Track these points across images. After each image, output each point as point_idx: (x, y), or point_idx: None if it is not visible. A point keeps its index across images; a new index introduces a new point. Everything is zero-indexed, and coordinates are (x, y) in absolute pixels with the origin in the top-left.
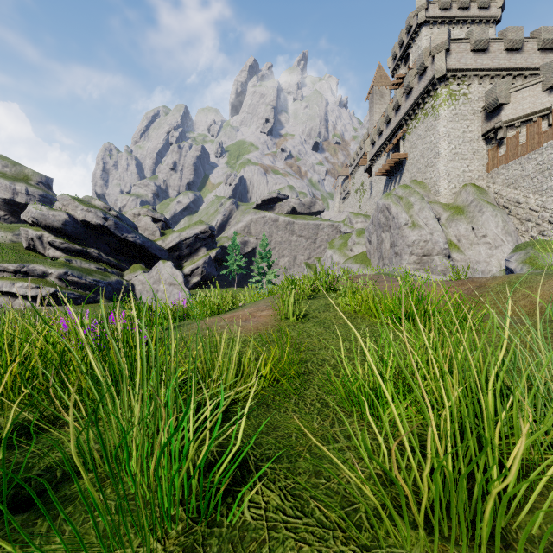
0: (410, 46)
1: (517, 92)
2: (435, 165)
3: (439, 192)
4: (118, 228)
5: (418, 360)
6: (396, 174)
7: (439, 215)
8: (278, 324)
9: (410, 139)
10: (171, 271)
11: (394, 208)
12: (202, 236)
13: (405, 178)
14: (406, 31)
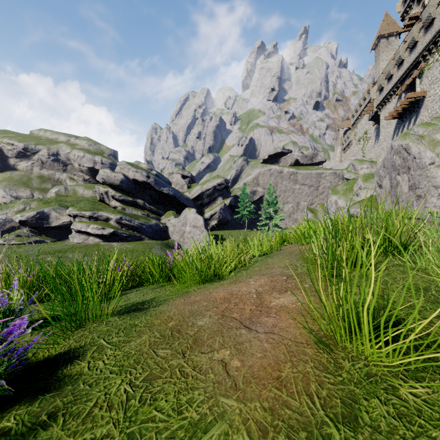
0: None
1: None
2: None
3: None
4: (157, 184)
5: None
6: (410, 115)
7: None
8: (334, 361)
9: (430, 75)
10: (194, 216)
11: (414, 148)
12: (219, 187)
13: (423, 117)
14: None
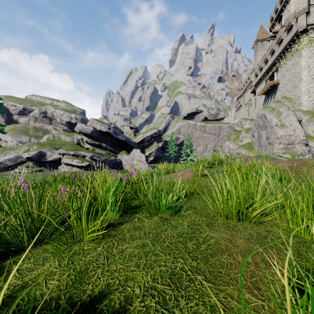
0: (283, 11)
1: None
2: (299, 86)
3: (301, 103)
4: (115, 133)
5: (235, 184)
6: (271, 93)
7: (301, 118)
8: (194, 178)
9: (281, 71)
10: (139, 154)
11: (268, 116)
12: (154, 135)
13: (278, 95)
14: (279, 2)
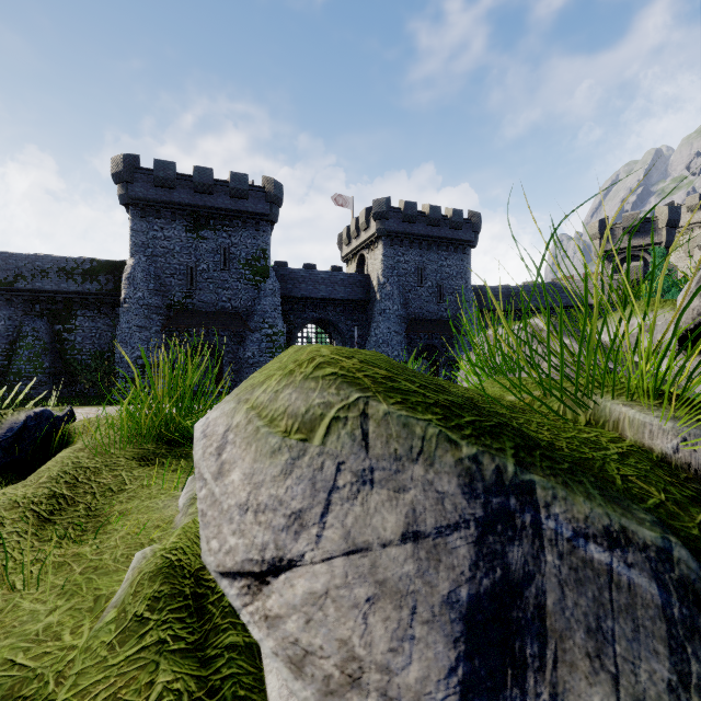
0: None
1: (695, 248)
2: None
3: None
4: None
5: None
6: None
7: None
8: None
9: None
10: None
11: None
12: None
13: None
14: None
